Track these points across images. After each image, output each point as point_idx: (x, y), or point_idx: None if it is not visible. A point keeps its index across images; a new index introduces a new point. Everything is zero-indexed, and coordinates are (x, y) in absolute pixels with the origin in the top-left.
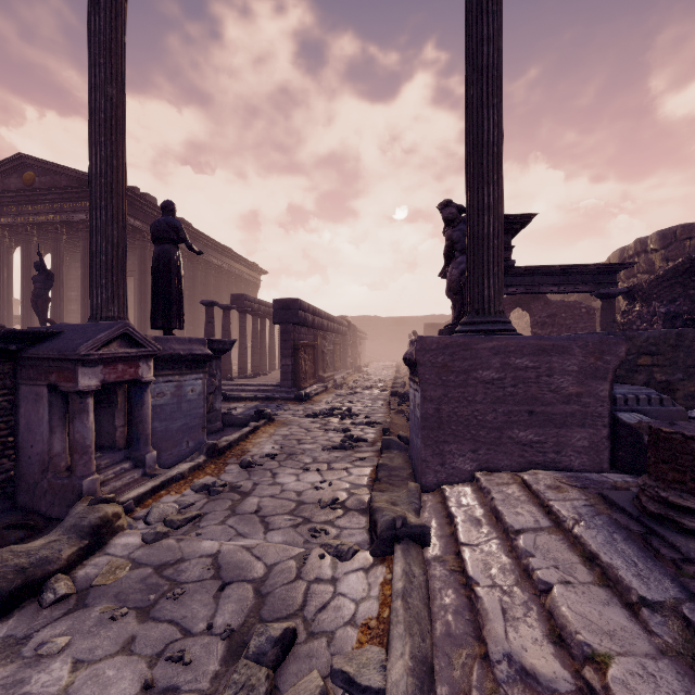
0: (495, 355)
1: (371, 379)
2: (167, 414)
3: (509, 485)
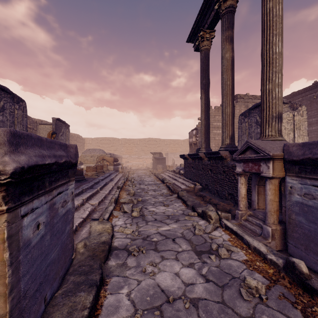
0: None
1: None
2: None
3: None
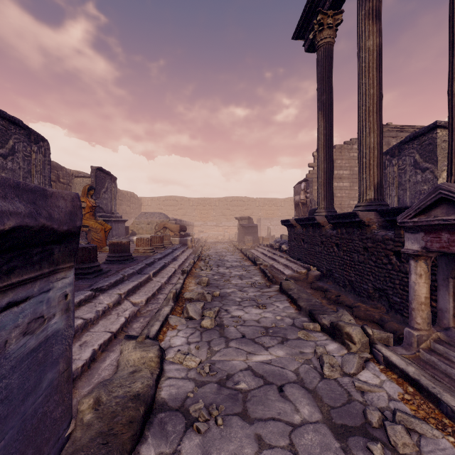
0: None
1: None
2: None
3: None
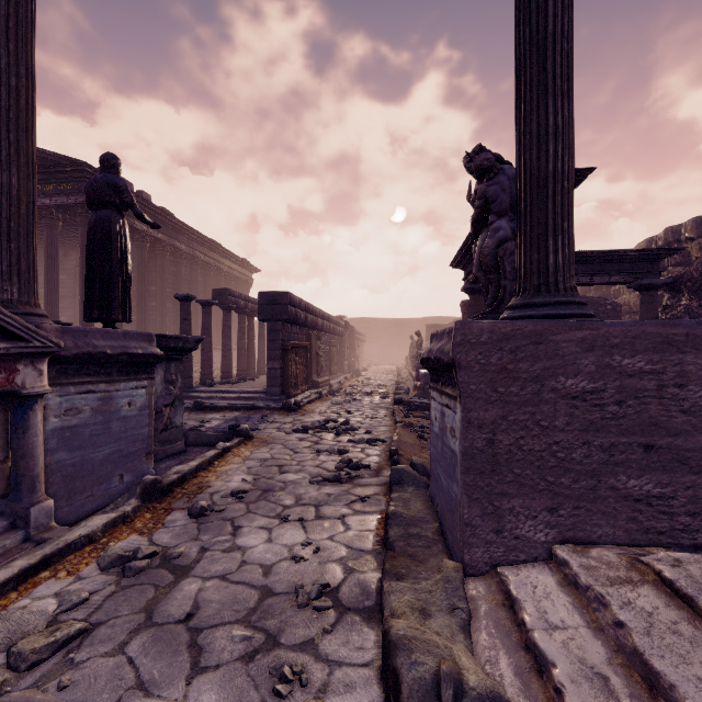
0: (588, 352)
1: (371, 384)
2: (85, 439)
3: (637, 588)
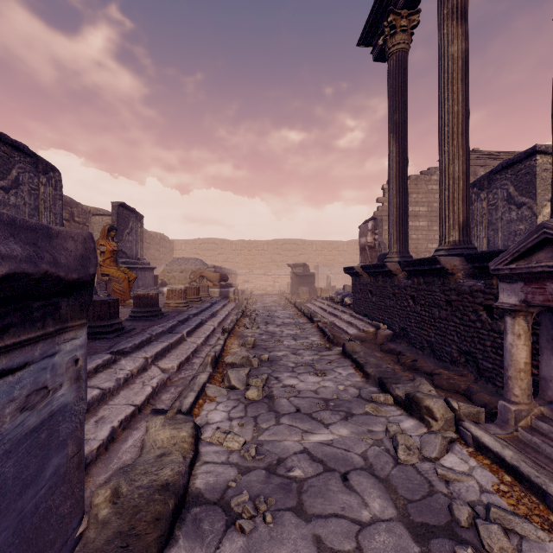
0: None
1: None
2: None
3: None
